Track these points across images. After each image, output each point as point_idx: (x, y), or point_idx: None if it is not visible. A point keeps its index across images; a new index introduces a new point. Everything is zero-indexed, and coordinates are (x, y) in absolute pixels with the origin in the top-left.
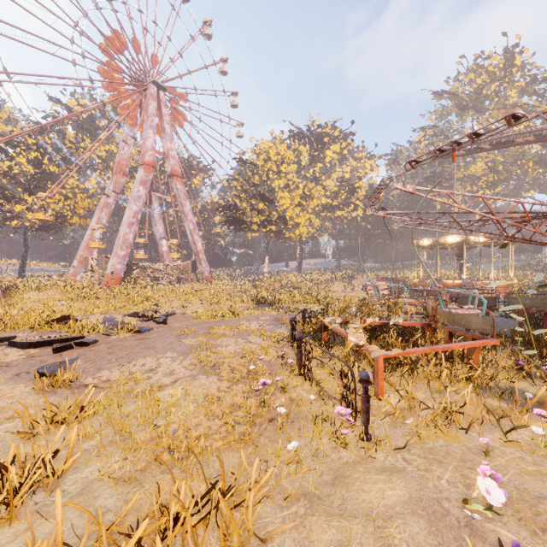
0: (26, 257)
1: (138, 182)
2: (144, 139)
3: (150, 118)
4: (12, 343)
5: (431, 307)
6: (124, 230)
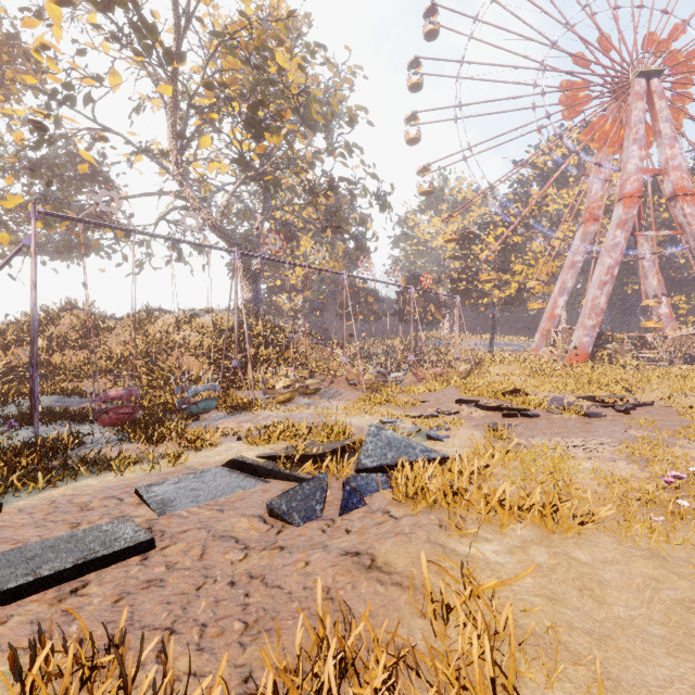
0: (493, 332)
1: (613, 226)
2: (622, 164)
3: (634, 129)
4: (476, 404)
5: None
6: (592, 293)
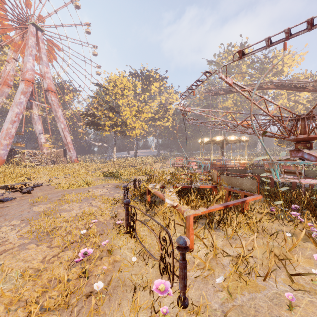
0: None
1: (19, 92)
2: (24, 62)
3: (30, 48)
4: None
5: (216, 175)
6: (7, 125)
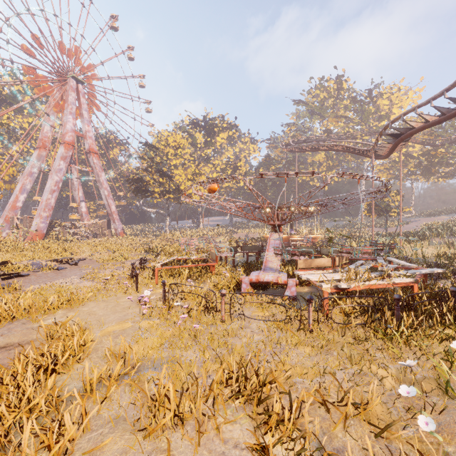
0: None
1: (59, 157)
2: (64, 123)
3: (70, 106)
4: None
5: (211, 250)
6: (46, 196)
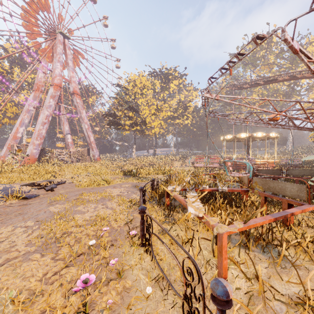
0: None
1: (49, 96)
2: (53, 69)
3: (58, 55)
4: None
5: (247, 177)
6: (39, 127)
